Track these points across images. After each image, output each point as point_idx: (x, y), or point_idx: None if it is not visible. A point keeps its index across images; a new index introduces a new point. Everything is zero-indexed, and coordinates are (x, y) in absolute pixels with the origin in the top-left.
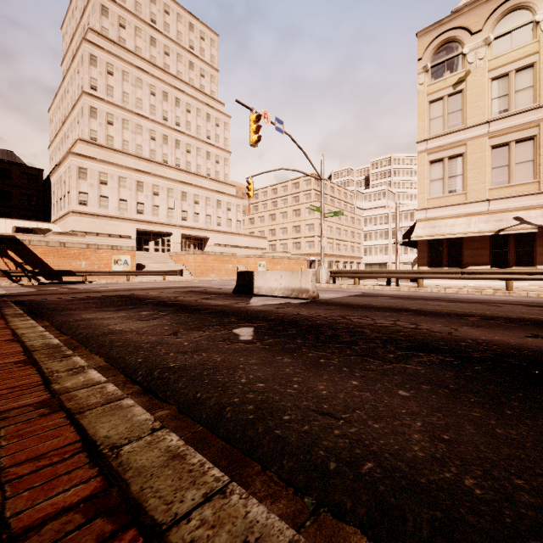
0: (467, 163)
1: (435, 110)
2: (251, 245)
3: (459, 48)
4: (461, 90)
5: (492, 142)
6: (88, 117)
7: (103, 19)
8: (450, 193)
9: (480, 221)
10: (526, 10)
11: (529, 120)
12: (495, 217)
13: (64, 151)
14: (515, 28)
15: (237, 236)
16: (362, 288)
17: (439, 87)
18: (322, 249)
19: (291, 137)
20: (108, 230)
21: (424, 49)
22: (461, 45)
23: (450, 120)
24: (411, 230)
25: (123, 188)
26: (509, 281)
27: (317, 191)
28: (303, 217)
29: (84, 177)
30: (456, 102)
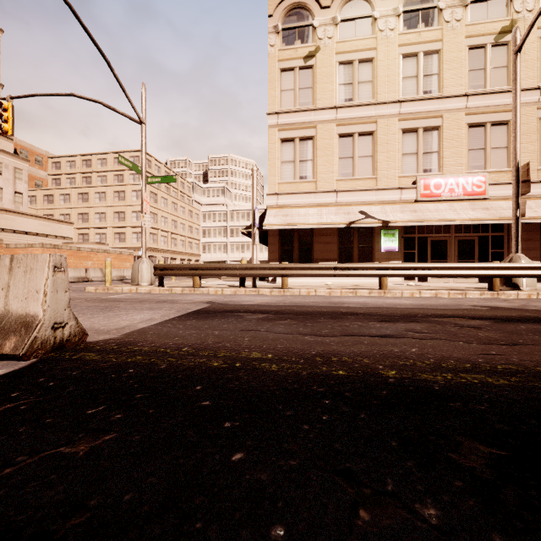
0: (317, 148)
1: (287, 81)
2: (45, 231)
3: (310, 18)
4: (311, 65)
5: (339, 131)
6: None
7: None
8: (301, 178)
9: (331, 213)
10: (367, 2)
11: (369, 115)
12: (344, 210)
13: None
14: (358, 17)
15: (15, 215)
16: (206, 291)
17: (290, 56)
18: (144, 231)
19: (74, 12)
20: None
21: (275, 6)
22: (312, 16)
23: (301, 97)
24: (260, 218)
25: None
26: (384, 278)
27: (148, 173)
28: (129, 202)
29: None
30: (307, 77)
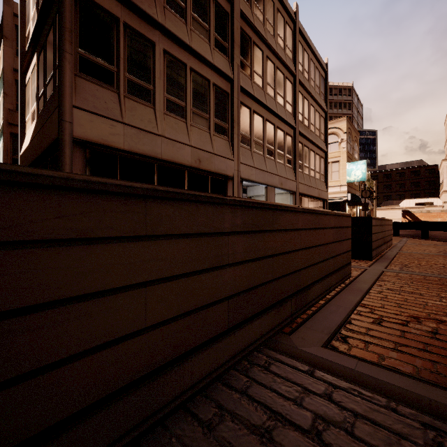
0: None
1: None
2: None
3: None
4: None
5: None
6: None
7: None
8: None
9: None
10: None
11: None
12: None
13: None
14: None
15: None
16: None
17: None
18: None
19: None
20: None
21: None
22: None
23: None
24: None
25: None
26: None
27: None
28: None
29: None
30: None
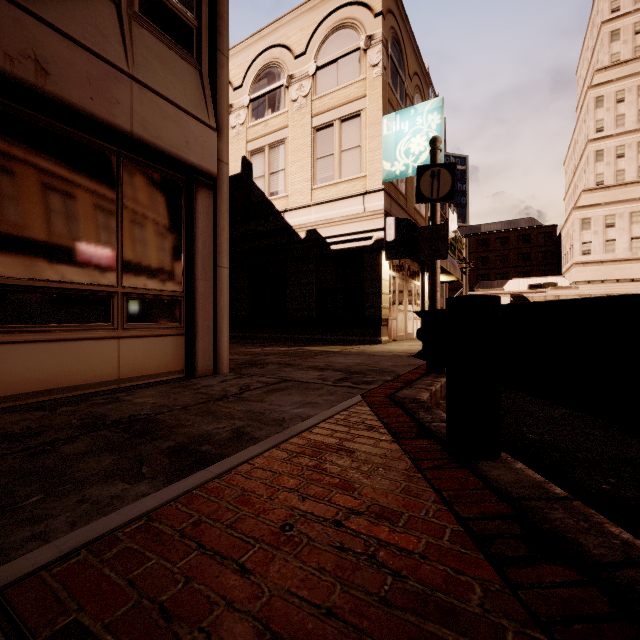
0: None
1: None
2: None
3: None
4: None
5: None
6: (593, 163)
7: (613, 46)
8: None
9: None
10: None
11: None
12: None
13: (574, 201)
14: None
15: None
16: None
17: None
18: None
19: None
20: (615, 275)
21: None
22: None
23: None
24: None
25: (636, 224)
26: None
27: None
28: None
29: (587, 227)
30: None
